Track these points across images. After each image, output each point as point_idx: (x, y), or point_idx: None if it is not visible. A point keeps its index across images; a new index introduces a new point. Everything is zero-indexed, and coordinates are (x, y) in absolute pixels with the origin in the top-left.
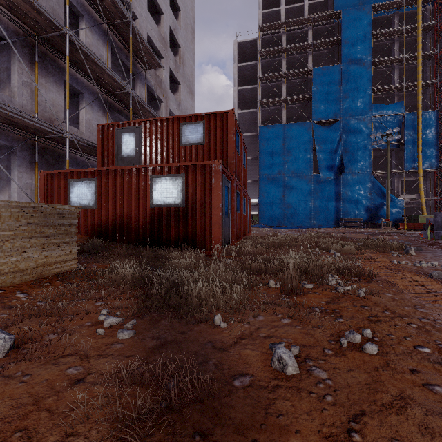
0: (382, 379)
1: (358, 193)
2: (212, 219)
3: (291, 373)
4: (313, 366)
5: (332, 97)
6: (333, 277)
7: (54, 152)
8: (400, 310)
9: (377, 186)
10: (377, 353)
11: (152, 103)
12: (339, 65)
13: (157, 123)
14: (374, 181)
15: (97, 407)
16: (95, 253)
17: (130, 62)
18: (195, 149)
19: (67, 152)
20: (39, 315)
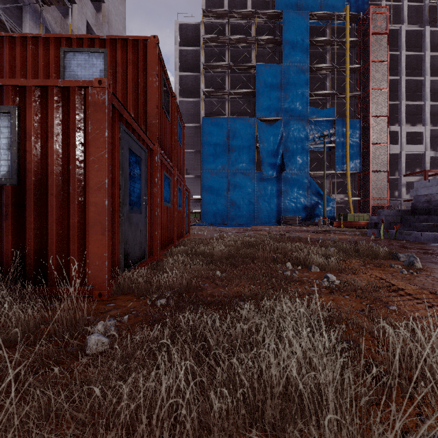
0: None
1: (297, 191)
2: (86, 215)
3: None
4: None
5: (274, 96)
6: None
7: None
8: None
9: (313, 186)
10: None
11: None
12: (280, 64)
13: (17, 42)
14: (311, 180)
15: None
16: None
17: None
18: None
19: None
20: None
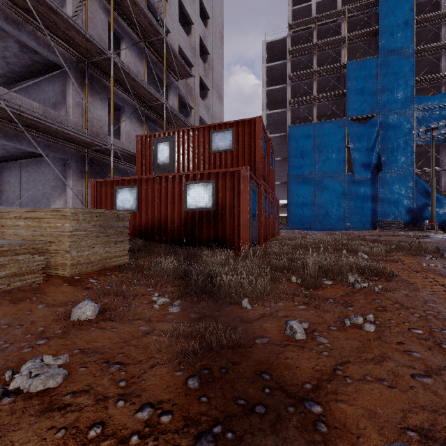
0: (371, 346)
1: (398, 192)
2: (240, 222)
3: (299, 338)
4: (317, 335)
5: (368, 92)
6: (353, 276)
7: (100, 162)
8: (410, 304)
9: (420, 185)
10: (374, 331)
11: (183, 110)
12: (376, 56)
13: (189, 132)
14: (417, 179)
15: (164, 346)
16: (138, 251)
17: (164, 75)
18: (224, 155)
19: (111, 162)
20: (108, 295)
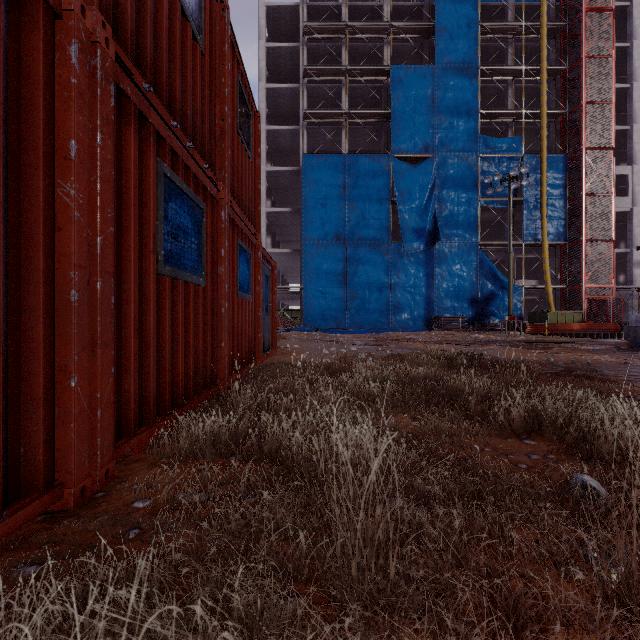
0: None
1: (460, 275)
2: None
3: None
4: None
5: (421, 118)
6: None
7: None
8: None
9: (487, 265)
10: None
11: None
12: (431, 66)
13: None
14: (483, 257)
15: None
16: None
17: None
18: None
19: None
20: None
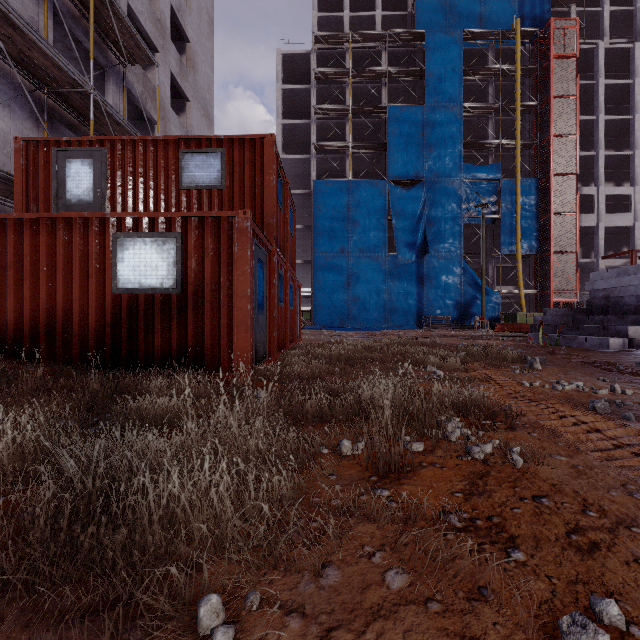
0: None
1: (446, 282)
2: (233, 317)
3: None
4: None
5: (413, 149)
6: (453, 423)
7: None
8: (609, 502)
9: (469, 274)
10: None
11: (139, 124)
12: (422, 105)
13: (137, 145)
14: (465, 266)
15: None
16: None
17: (91, 40)
18: (206, 196)
19: None
20: None
